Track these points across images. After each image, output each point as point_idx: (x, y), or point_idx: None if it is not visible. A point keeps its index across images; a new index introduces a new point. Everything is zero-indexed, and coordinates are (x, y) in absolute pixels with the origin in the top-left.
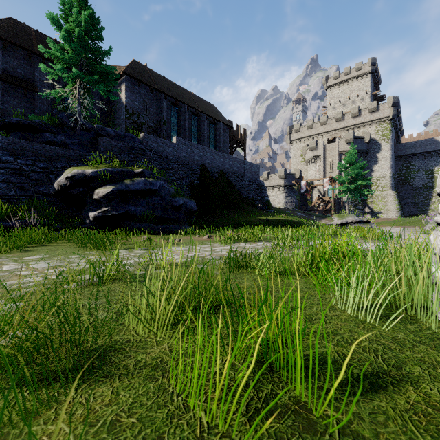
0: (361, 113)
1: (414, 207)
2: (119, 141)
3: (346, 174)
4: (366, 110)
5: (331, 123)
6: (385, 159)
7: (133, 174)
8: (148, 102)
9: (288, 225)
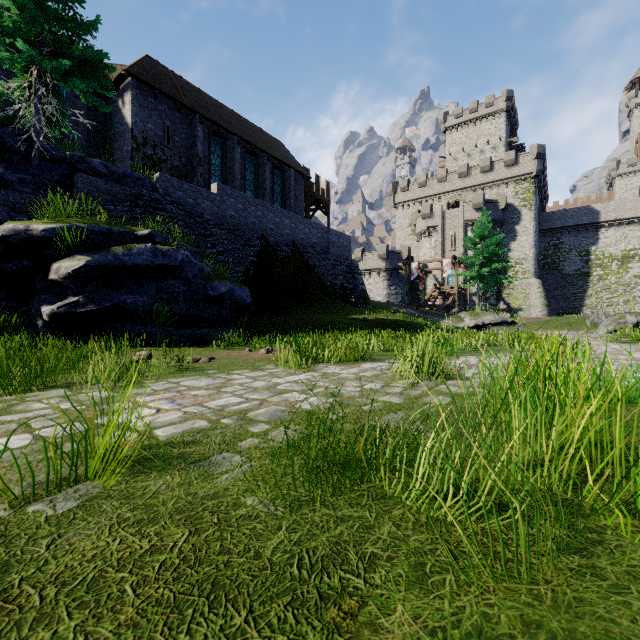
0: (494, 167)
1: (565, 303)
2: (113, 184)
3: (477, 253)
4: (500, 162)
5: (452, 180)
6: (526, 234)
7: (132, 237)
8: (172, 126)
9: (398, 328)
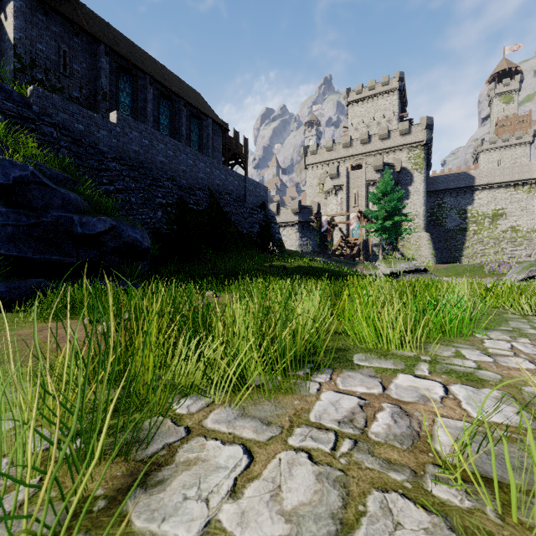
0: (390, 135)
1: (447, 253)
2: None
3: (381, 208)
4: (396, 131)
5: (355, 145)
6: (418, 194)
7: None
8: (70, 52)
9: (318, 276)
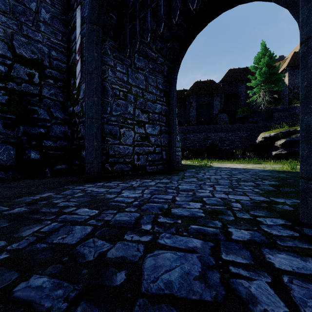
0: None
1: None
2: (285, 112)
3: None
4: None
5: None
6: None
7: (295, 131)
8: None
9: None
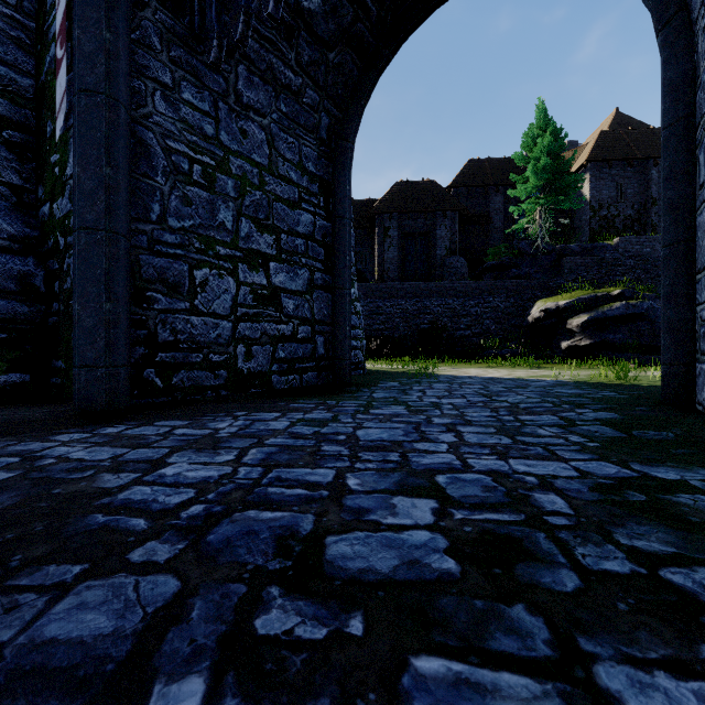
0: None
1: None
2: (585, 257)
3: None
4: None
5: None
6: None
7: (608, 297)
8: (624, 182)
9: None
